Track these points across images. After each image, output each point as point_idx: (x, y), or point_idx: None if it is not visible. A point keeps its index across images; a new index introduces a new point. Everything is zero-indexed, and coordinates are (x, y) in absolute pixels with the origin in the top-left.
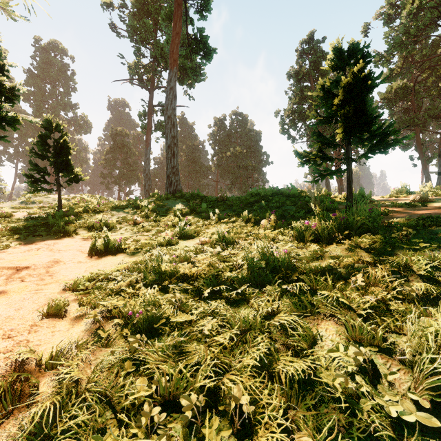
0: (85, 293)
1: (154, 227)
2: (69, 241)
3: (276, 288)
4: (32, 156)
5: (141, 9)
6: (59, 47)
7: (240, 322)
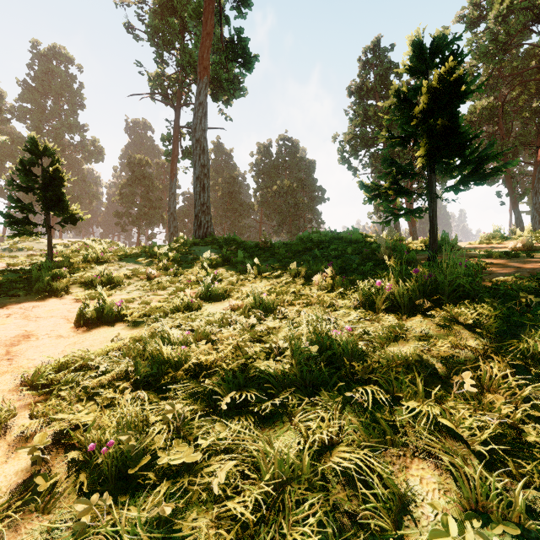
0: (49, 392)
1: (173, 283)
2: (56, 303)
3: (335, 393)
4: (12, 188)
5: (164, 5)
6: (63, 53)
7: (274, 467)
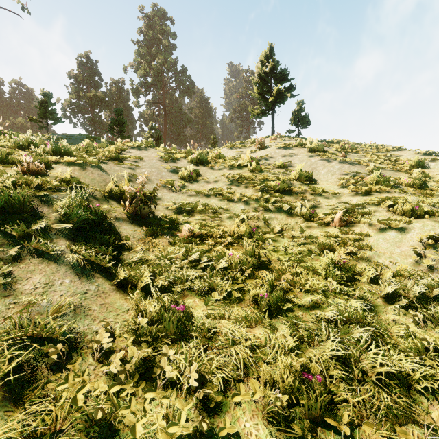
0: None
1: None
2: None
3: None
4: None
5: None
6: None
7: None
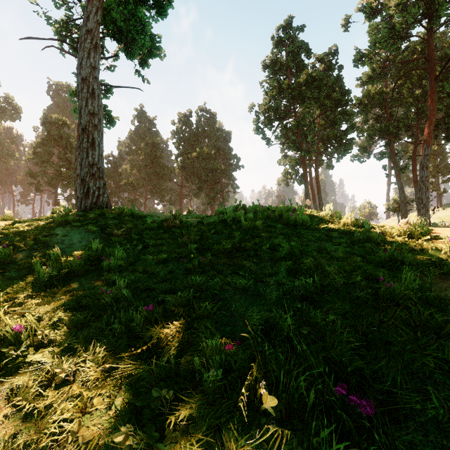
0: None
1: None
2: None
3: None
4: None
5: None
6: None
7: None
